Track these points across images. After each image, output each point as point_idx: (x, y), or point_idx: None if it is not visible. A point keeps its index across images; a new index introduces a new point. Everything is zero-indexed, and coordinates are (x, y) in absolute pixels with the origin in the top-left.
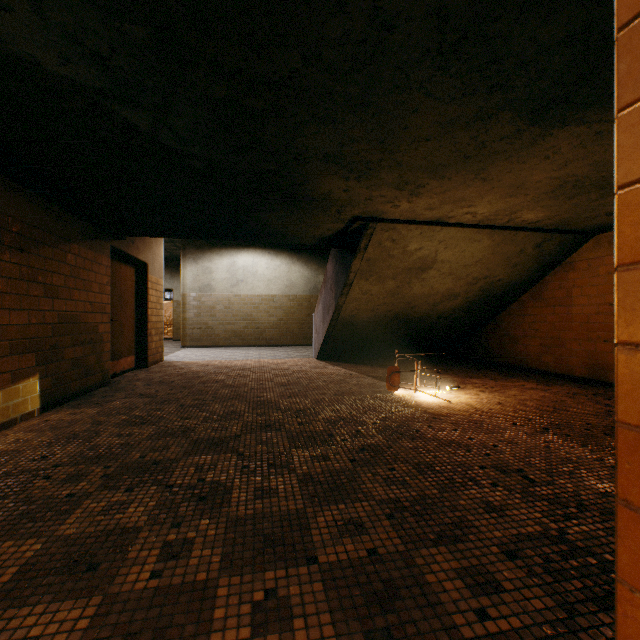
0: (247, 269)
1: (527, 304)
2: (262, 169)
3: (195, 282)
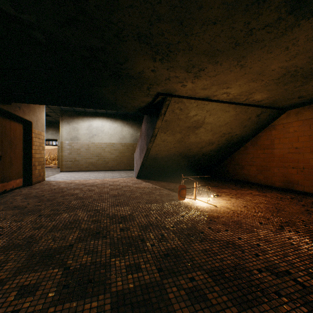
0: (98, 128)
1: (249, 148)
2: (92, 45)
3: (68, 135)
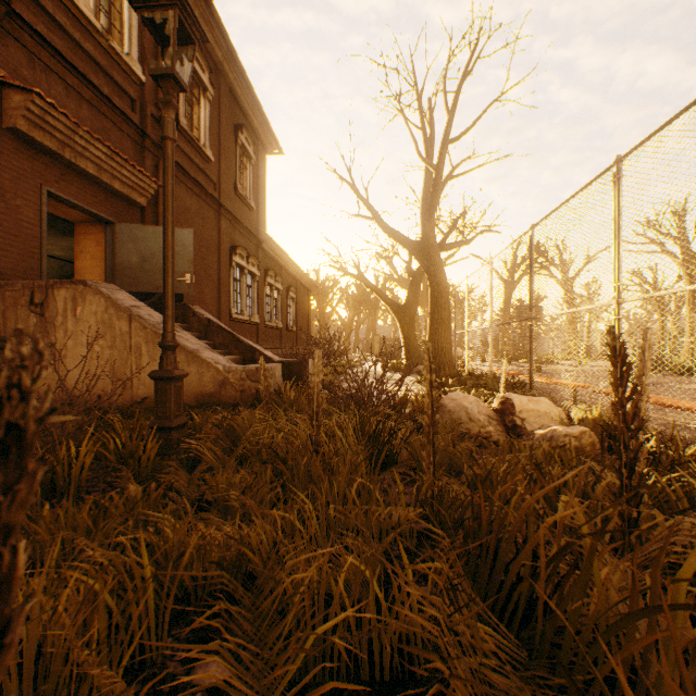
0: None
1: None
2: None
3: None
